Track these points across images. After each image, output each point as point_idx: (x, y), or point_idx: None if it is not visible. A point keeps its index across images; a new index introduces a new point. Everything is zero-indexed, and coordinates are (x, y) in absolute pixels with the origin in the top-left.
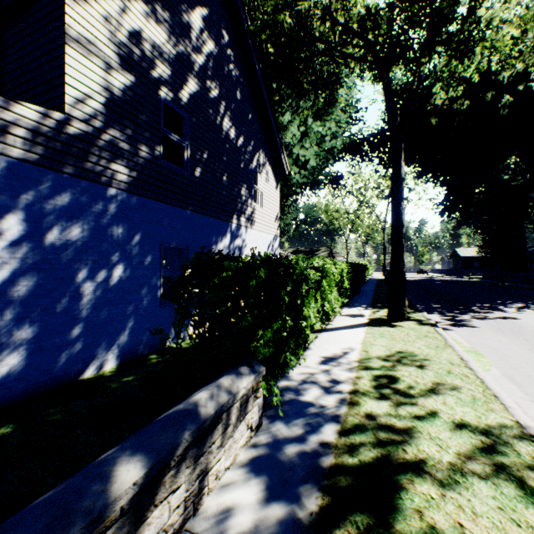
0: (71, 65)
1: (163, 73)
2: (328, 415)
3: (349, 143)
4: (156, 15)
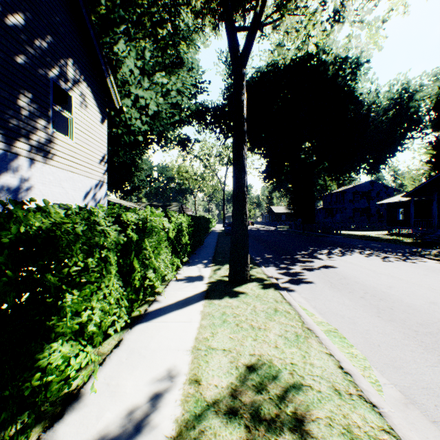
0: None
1: None
2: None
3: (196, 110)
4: None
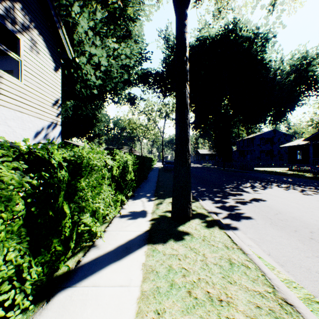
0: None
1: None
2: None
3: (141, 75)
4: None
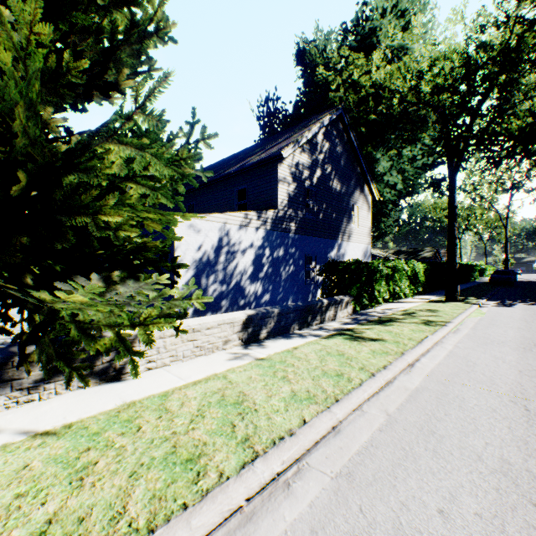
0: (279, 191)
1: (306, 175)
2: (376, 316)
3: None
4: (303, 150)
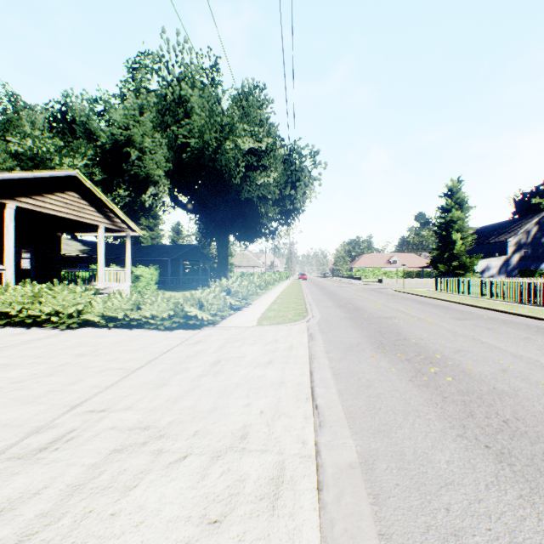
0: (508, 250)
1: (522, 242)
2: None
3: None
4: (521, 234)
